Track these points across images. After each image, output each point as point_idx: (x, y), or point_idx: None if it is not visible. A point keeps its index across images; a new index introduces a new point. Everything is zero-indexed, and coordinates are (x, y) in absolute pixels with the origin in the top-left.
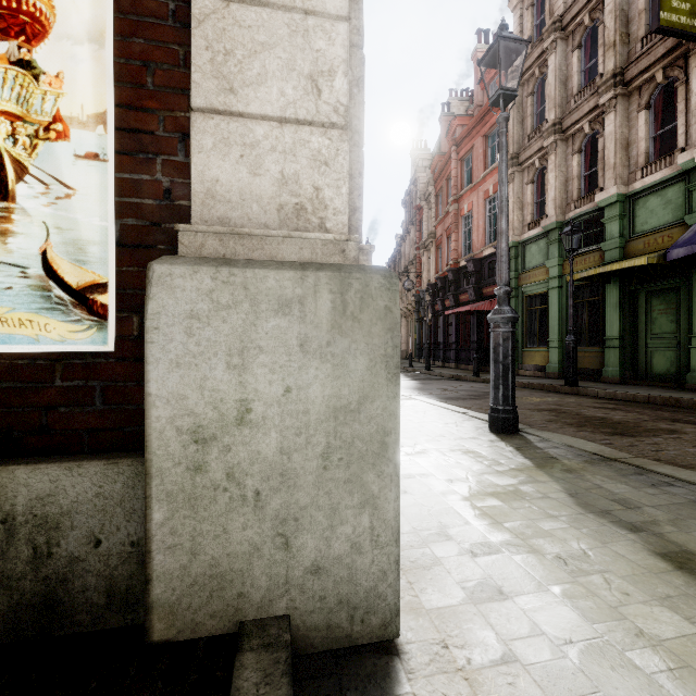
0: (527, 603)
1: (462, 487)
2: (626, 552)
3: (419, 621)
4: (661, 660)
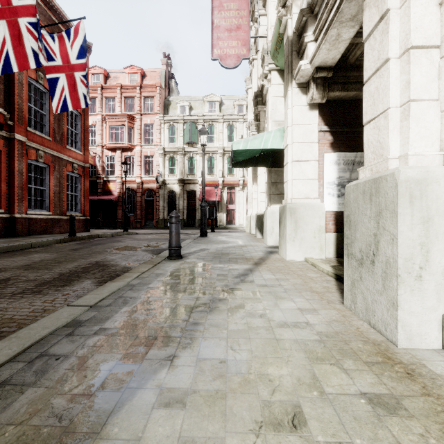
0: (293, 307)
1: (284, 394)
2: (223, 314)
3: (338, 307)
4: (266, 296)
